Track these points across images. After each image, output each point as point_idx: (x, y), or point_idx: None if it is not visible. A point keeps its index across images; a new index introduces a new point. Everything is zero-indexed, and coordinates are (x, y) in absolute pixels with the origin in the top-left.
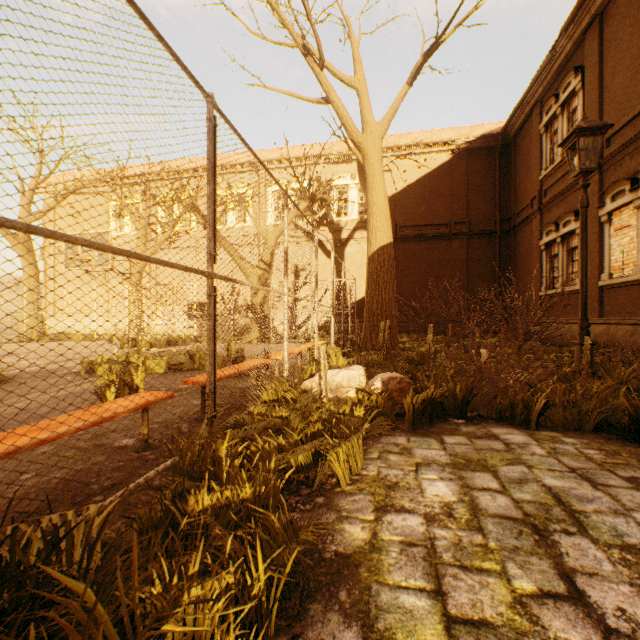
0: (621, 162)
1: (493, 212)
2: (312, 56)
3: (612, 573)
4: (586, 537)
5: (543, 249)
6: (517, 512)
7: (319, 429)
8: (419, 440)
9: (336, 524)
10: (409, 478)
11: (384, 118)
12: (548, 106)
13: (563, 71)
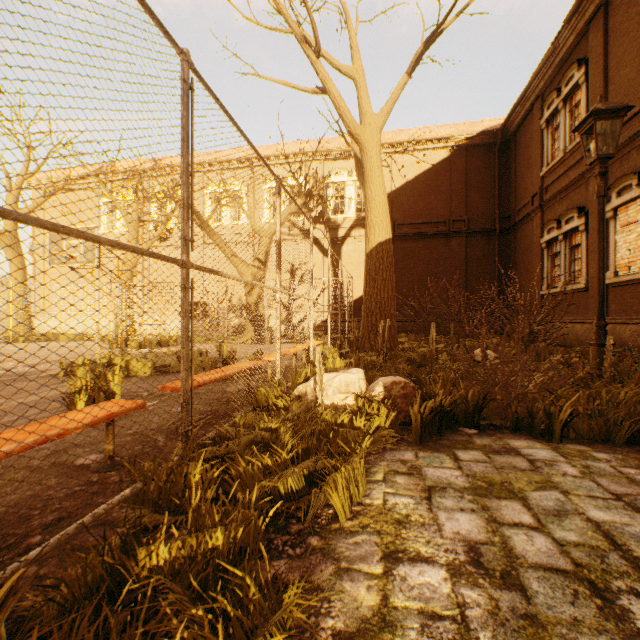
0: (627, 156)
1: (492, 210)
2: (308, 43)
3: None
4: None
5: (544, 247)
6: (564, 561)
7: (313, 444)
8: (429, 456)
9: (333, 581)
10: (422, 509)
11: (383, 109)
12: (550, 101)
13: (565, 64)
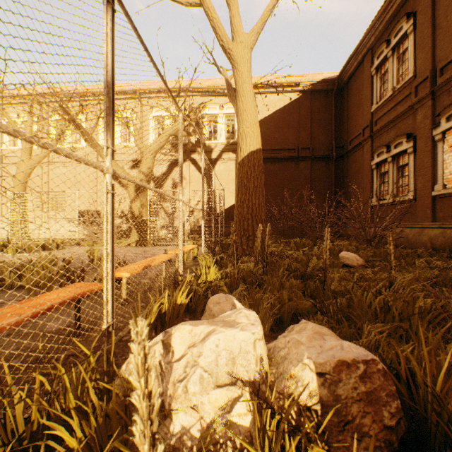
0: None
1: (330, 141)
2: None
3: None
4: None
5: (374, 168)
6: None
7: None
8: None
9: None
10: None
11: (253, 29)
12: (380, 51)
13: (393, 21)
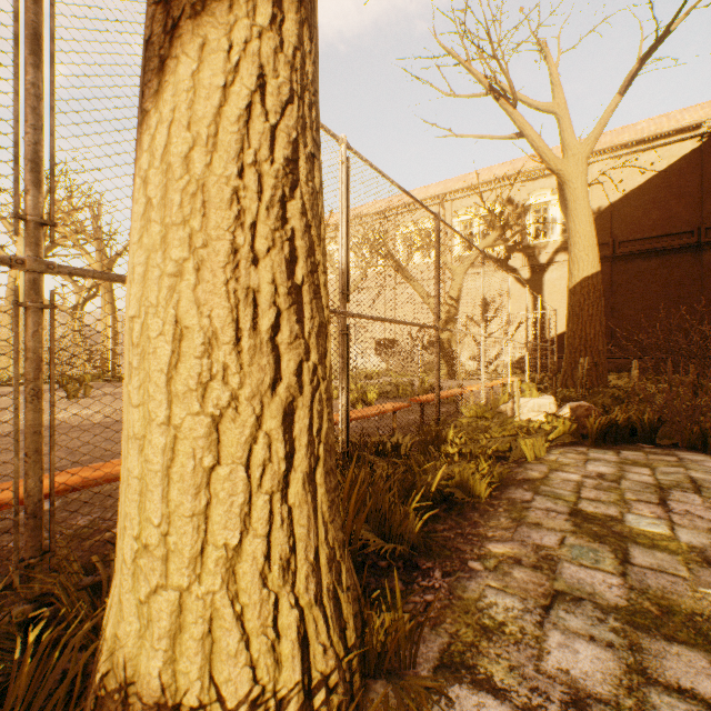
0: None
1: None
2: (504, 98)
3: (697, 504)
4: (696, 494)
5: None
6: (653, 482)
7: (512, 433)
8: (597, 450)
9: (523, 471)
10: (578, 463)
11: (589, 137)
12: None
13: None
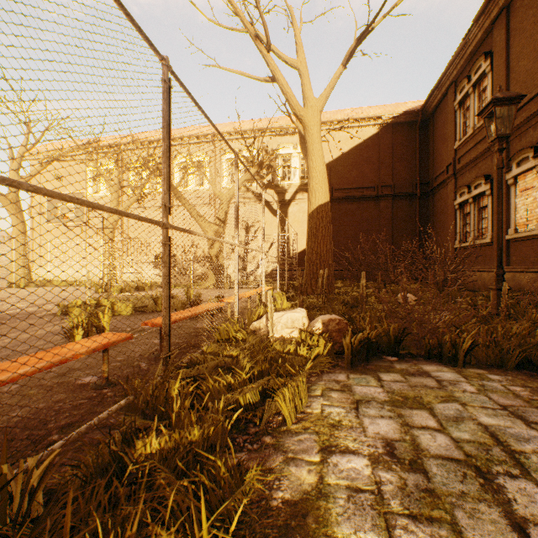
0: (525, 133)
1: (414, 177)
2: (260, 40)
3: None
4: (530, 480)
5: (457, 208)
6: (458, 453)
7: (266, 368)
8: (358, 377)
9: (282, 467)
10: (351, 416)
11: (322, 95)
12: (461, 86)
13: (474, 56)
